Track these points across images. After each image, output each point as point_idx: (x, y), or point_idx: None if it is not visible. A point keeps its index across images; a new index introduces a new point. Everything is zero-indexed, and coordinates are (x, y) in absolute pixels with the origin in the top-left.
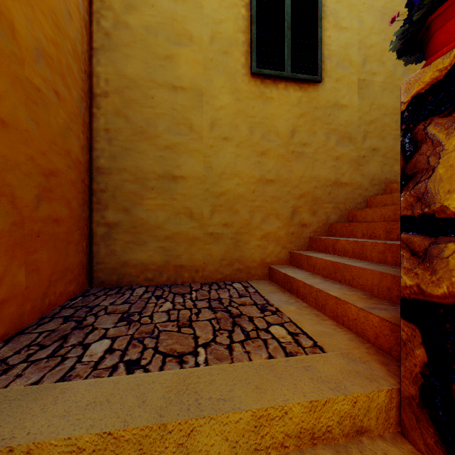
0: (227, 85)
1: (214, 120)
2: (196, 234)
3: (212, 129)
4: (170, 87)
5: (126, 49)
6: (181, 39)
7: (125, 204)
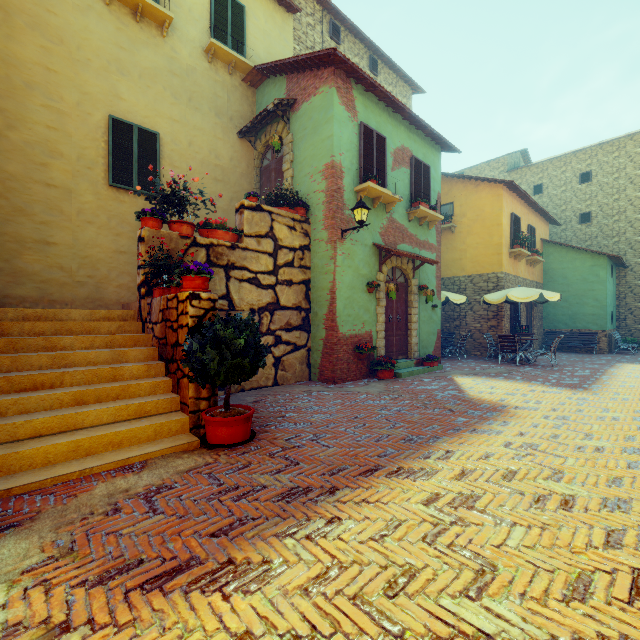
0: (91, 189)
1: (81, 210)
2: (66, 281)
3: (79, 215)
4: (45, 184)
5: (7, 154)
6: (54, 154)
7: (7, 257)
